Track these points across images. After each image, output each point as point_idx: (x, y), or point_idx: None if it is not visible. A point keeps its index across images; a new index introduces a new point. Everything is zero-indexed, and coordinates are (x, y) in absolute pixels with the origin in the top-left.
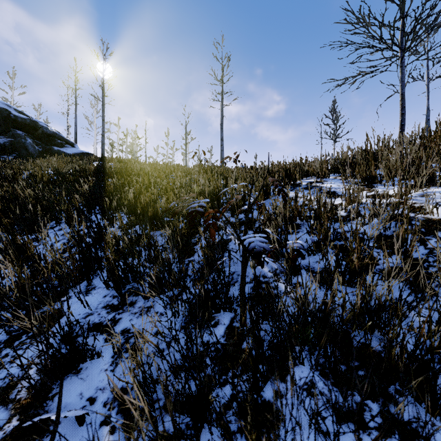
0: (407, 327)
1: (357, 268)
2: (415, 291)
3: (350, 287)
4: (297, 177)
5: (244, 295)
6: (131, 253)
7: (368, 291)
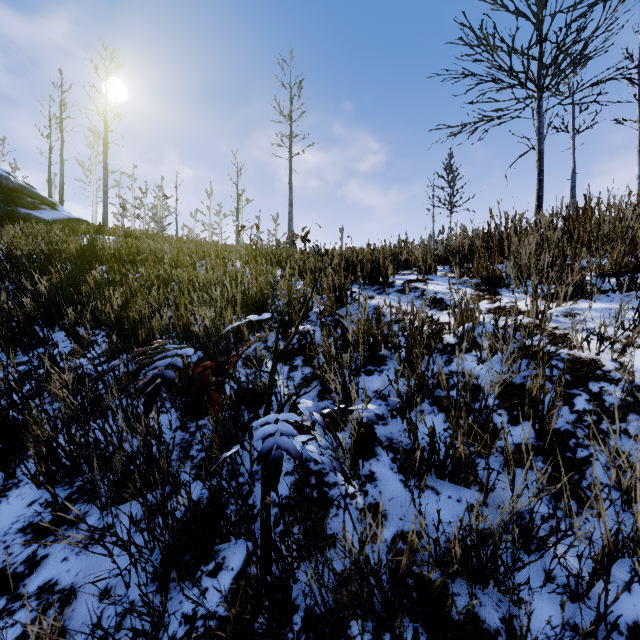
0: (543, 573)
1: (465, 457)
2: (556, 495)
3: (454, 484)
4: (390, 271)
5: (269, 516)
6: (84, 424)
7: (475, 528)
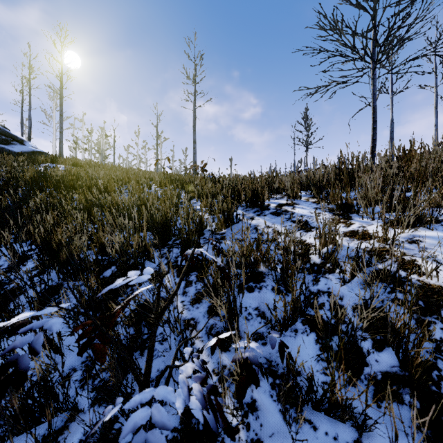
0: None
1: (342, 400)
2: (429, 437)
3: (329, 417)
4: (266, 196)
5: None
6: None
7: None
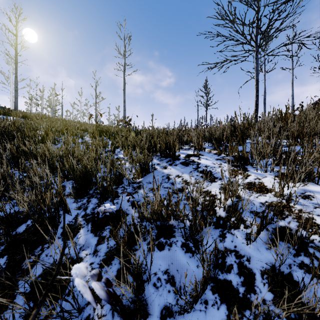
0: None
1: None
2: None
3: None
4: (177, 148)
5: None
6: None
7: None
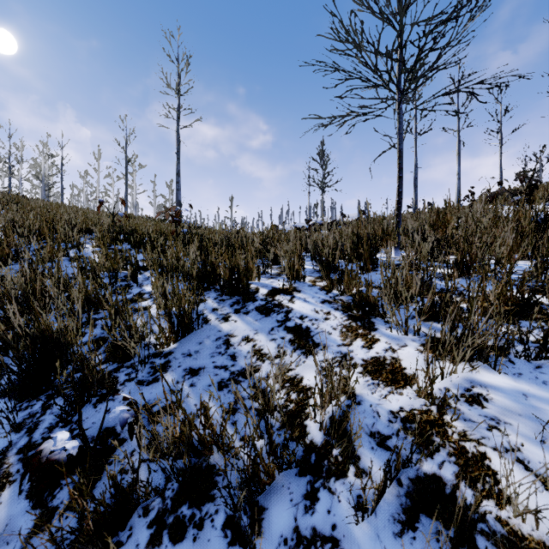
0: None
1: None
2: None
3: None
4: (255, 274)
5: None
6: None
7: None
